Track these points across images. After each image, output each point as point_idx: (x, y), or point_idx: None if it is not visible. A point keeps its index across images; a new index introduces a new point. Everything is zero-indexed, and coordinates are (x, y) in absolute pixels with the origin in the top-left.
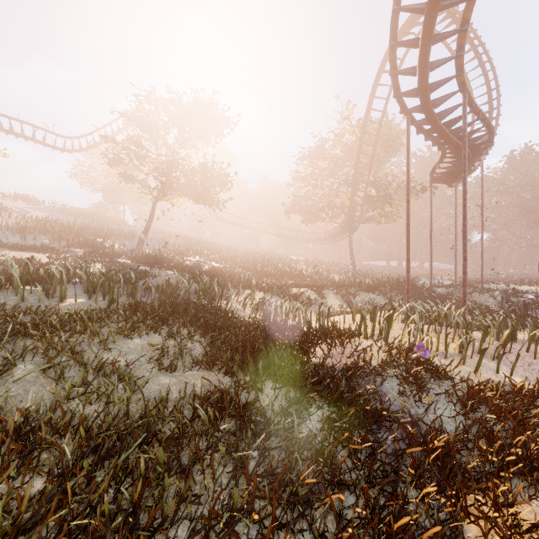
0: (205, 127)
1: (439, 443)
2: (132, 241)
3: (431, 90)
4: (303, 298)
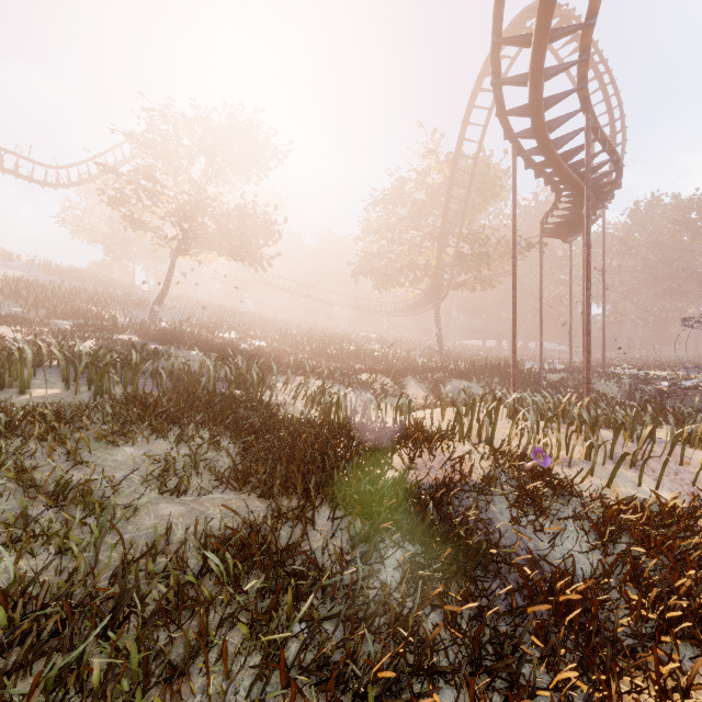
0: (243, 157)
1: (573, 595)
2: (143, 311)
3: (546, 107)
4: (376, 387)
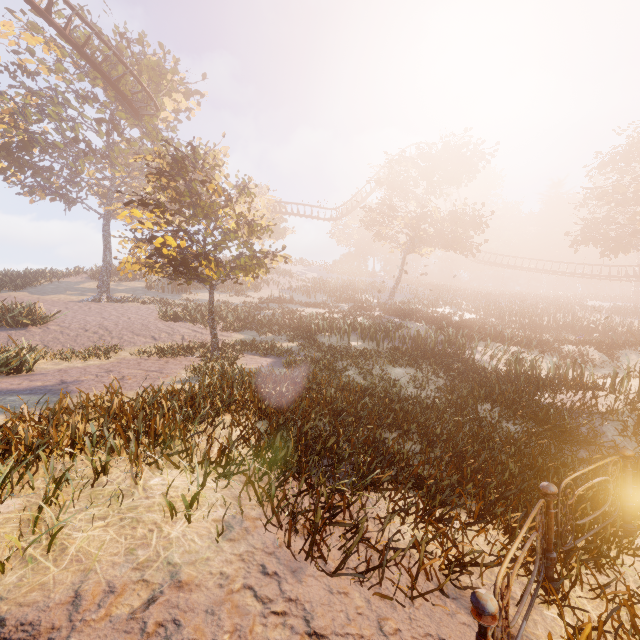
0: (455, 170)
1: None
2: (383, 293)
3: None
4: (579, 357)
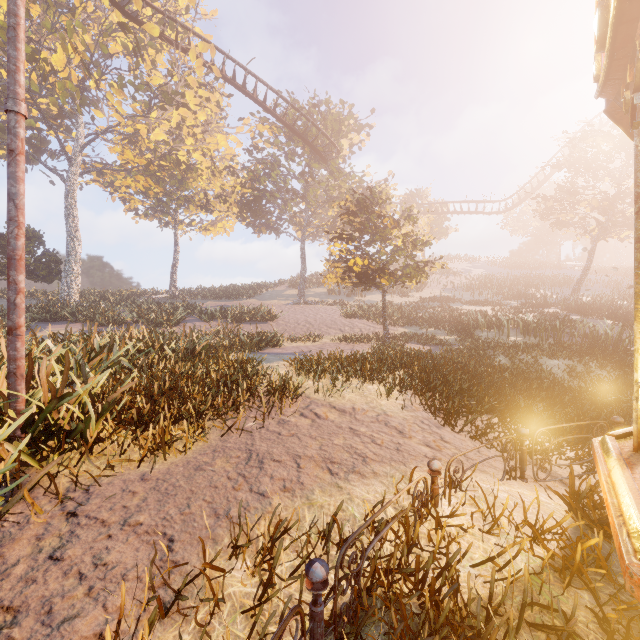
0: None
1: None
2: (567, 288)
3: None
4: None
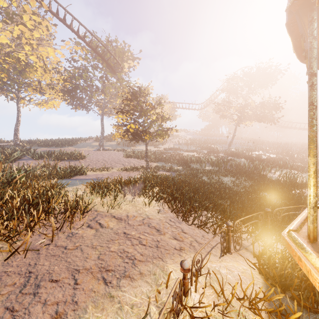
0: (264, 80)
1: None
2: (225, 145)
3: None
4: None
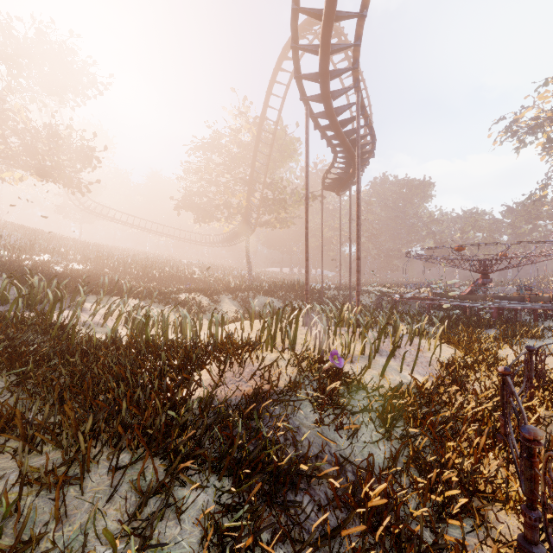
0: (56, 78)
1: (380, 500)
2: None
3: (331, 77)
4: (194, 305)
